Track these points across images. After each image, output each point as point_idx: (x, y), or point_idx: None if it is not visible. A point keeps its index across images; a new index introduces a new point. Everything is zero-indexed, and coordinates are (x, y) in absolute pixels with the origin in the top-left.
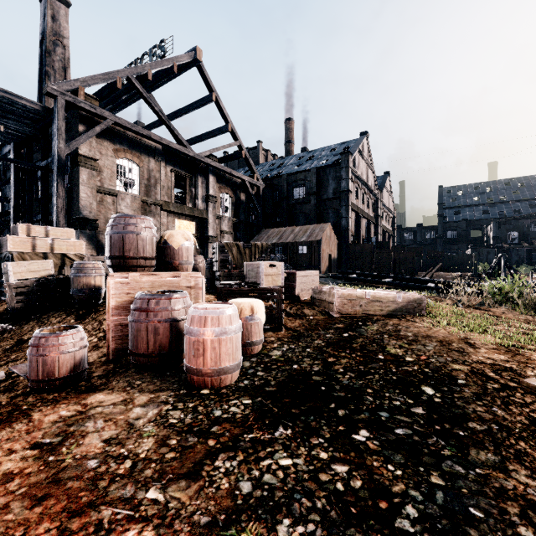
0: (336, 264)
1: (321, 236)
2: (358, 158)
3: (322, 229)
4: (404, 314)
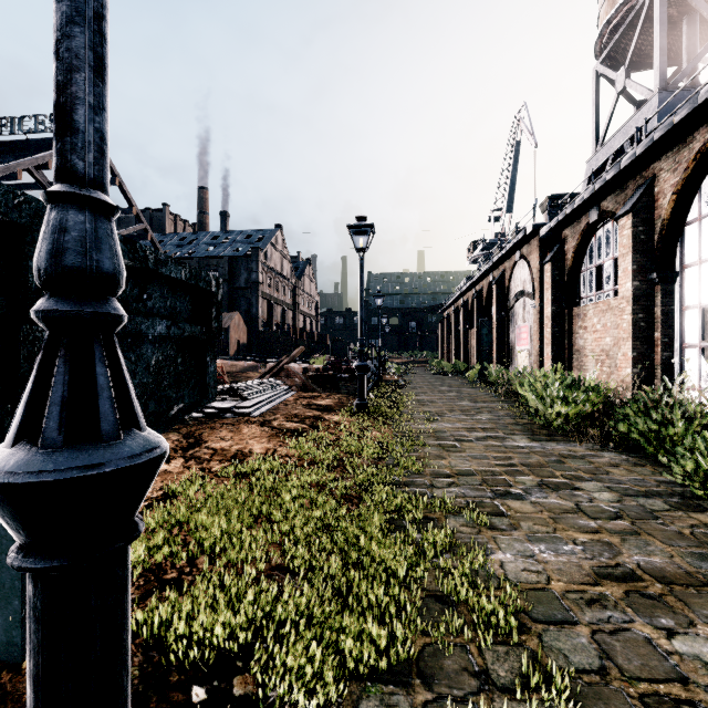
0: (245, 348)
1: (229, 324)
2: (271, 251)
3: (231, 317)
4: (248, 372)
